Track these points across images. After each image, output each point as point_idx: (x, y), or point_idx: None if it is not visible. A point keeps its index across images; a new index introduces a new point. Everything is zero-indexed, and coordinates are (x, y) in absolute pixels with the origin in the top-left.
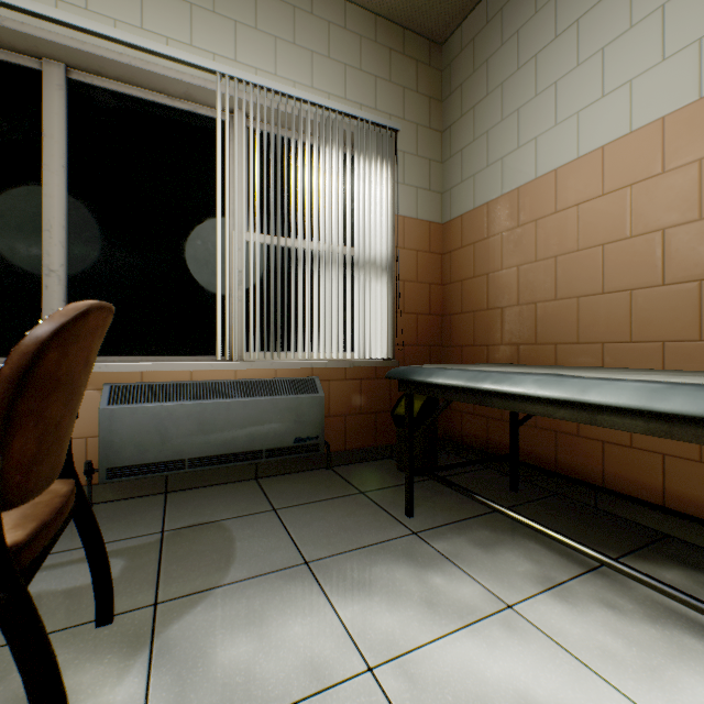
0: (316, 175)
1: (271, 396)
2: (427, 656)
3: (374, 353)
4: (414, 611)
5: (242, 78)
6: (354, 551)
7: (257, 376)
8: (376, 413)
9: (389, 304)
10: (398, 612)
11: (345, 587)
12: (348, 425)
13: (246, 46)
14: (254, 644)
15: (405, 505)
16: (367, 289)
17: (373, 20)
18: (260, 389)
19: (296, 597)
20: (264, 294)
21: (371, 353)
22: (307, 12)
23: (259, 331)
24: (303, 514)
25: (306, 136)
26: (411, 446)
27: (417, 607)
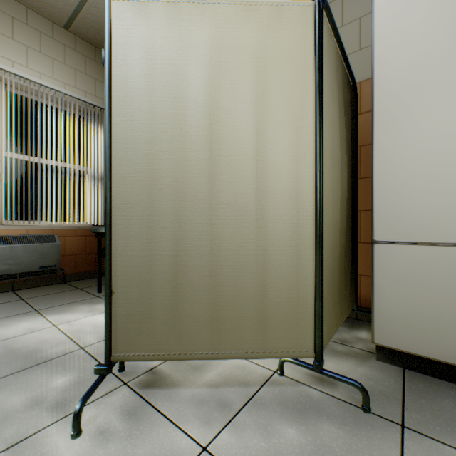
0: (55, 127)
1: (23, 244)
2: (81, 320)
3: (93, 222)
4: (82, 313)
5: (2, 68)
6: (64, 304)
7: (14, 234)
8: (96, 253)
9: (103, 197)
10: (75, 314)
11: (54, 313)
12: (78, 260)
13: (6, 47)
14: (3, 330)
15: (98, 288)
16: (89, 189)
17: (94, 49)
18: (15, 241)
19: (28, 318)
20: (18, 188)
21: (92, 222)
22: (50, 37)
23: (14, 208)
24: (40, 298)
25: (48, 105)
26: (101, 261)
27: (84, 312)
